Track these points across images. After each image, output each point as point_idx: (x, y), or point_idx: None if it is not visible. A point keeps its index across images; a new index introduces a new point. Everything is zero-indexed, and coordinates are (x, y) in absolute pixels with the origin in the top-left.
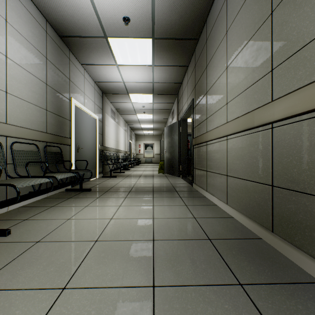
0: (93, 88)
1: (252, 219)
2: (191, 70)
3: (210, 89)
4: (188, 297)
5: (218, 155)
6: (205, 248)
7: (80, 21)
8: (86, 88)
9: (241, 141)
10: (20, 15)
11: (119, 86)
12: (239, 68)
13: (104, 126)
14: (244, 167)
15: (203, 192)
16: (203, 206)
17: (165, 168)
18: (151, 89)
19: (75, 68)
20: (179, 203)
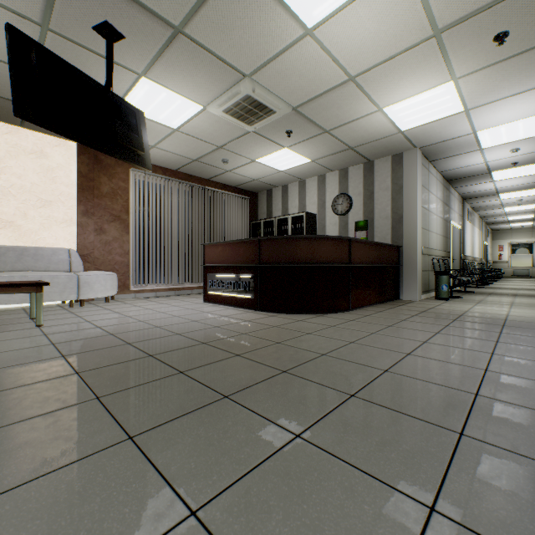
0: (457, 201)
1: None
2: None
3: None
4: None
5: None
6: None
7: (470, 172)
8: (454, 205)
9: None
10: (438, 188)
11: (488, 191)
12: None
13: (464, 233)
14: None
15: None
16: None
17: None
18: None
19: (450, 194)
20: None
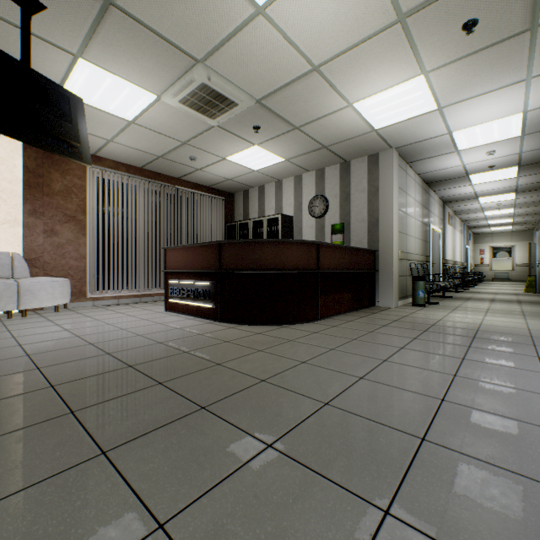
0: (437, 204)
1: None
2: None
3: None
4: (538, 317)
5: None
6: None
7: (449, 175)
8: (434, 209)
9: None
10: (417, 191)
11: (467, 195)
12: None
13: (444, 237)
14: None
15: None
16: None
17: (537, 285)
18: (513, 190)
19: (430, 197)
20: None
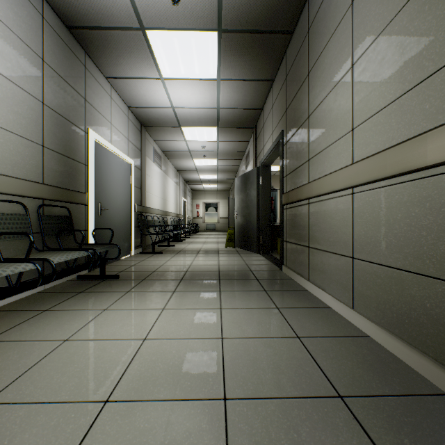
0: (126, 116)
1: (418, 348)
2: (278, 85)
3: (317, 110)
4: None
5: (332, 222)
6: (340, 427)
7: None
8: (115, 116)
9: (387, 196)
10: None
11: (167, 114)
12: (383, 59)
13: (144, 175)
14: (396, 245)
15: (302, 281)
16: (307, 311)
17: (236, 239)
18: (216, 120)
19: (95, 82)
20: (265, 302)
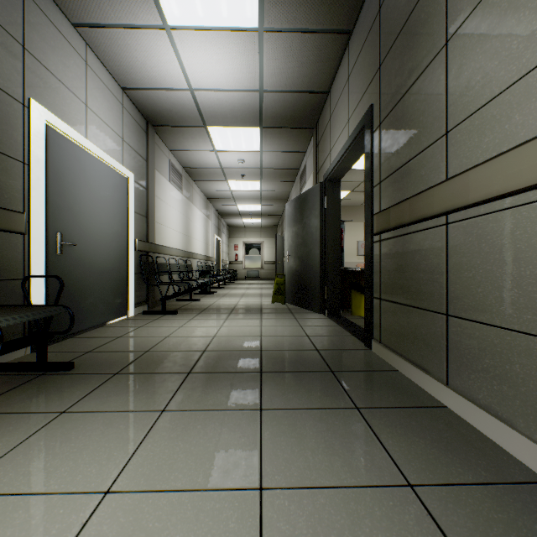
0: (117, 102)
1: None
2: (362, 34)
3: (478, 10)
4: None
5: None
6: None
7: None
8: (95, 96)
9: None
10: None
11: (183, 102)
12: None
13: (152, 198)
14: None
15: (428, 383)
16: (499, 505)
17: (288, 291)
18: (257, 113)
19: (50, 25)
20: (372, 458)
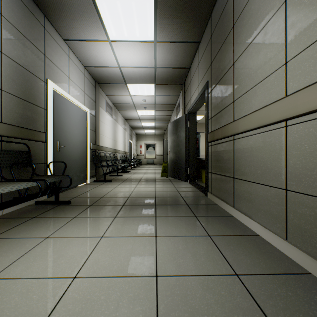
0: (82, 74)
1: None
2: (204, 45)
3: (242, 55)
4: None
5: (261, 155)
6: None
7: None
8: (72, 72)
9: None
10: None
11: (115, 73)
12: None
13: (98, 121)
14: None
15: (227, 207)
16: (238, 239)
17: (169, 170)
18: (153, 77)
19: (54, 42)
20: (197, 229)
